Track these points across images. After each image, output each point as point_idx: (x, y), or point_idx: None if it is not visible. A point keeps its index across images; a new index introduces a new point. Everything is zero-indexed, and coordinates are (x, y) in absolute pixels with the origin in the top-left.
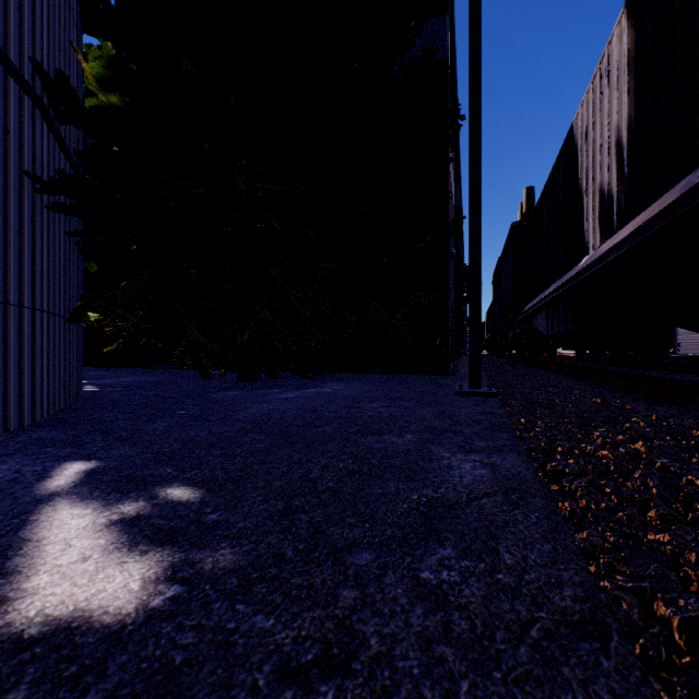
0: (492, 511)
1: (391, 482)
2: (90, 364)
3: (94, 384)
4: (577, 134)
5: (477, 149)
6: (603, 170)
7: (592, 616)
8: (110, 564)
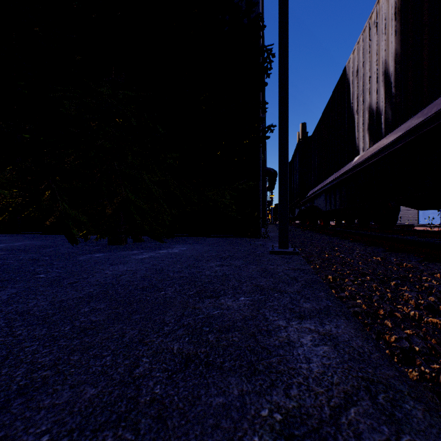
0: None
1: (232, 377)
2: None
3: None
4: (349, 73)
5: (285, 75)
6: (371, 94)
7: None
8: None
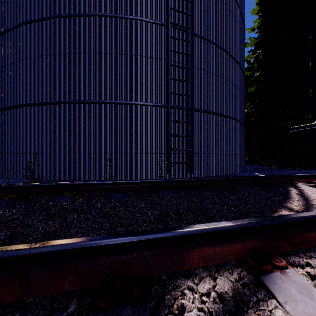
0: None
1: None
2: None
3: None
4: None
5: None
6: None
7: None
8: None
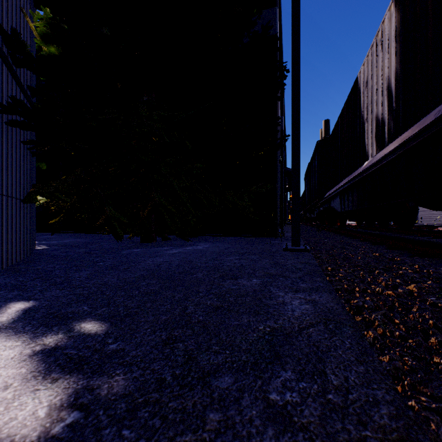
0: (317, 338)
1: (244, 315)
2: (43, 230)
3: (44, 244)
4: (360, 83)
5: (297, 90)
6: (378, 105)
7: (407, 434)
8: (26, 391)
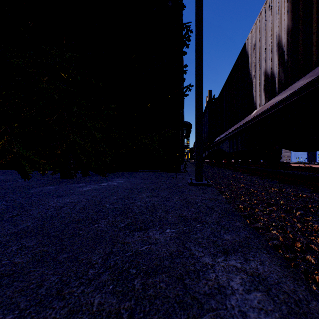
0: None
1: None
2: None
3: None
4: (248, 48)
5: (201, 46)
6: (267, 62)
7: None
8: None
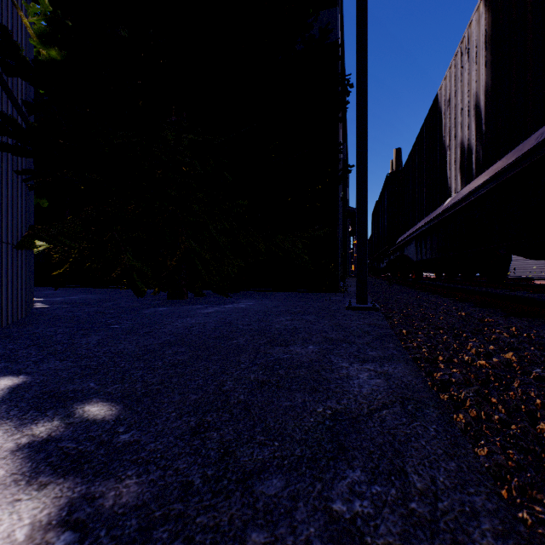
0: (393, 424)
1: (298, 393)
2: (46, 284)
3: (45, 302)
4: (441, 102)
5: (364, 110)
6: (463, 129)
7: None
8: (1, 503)
